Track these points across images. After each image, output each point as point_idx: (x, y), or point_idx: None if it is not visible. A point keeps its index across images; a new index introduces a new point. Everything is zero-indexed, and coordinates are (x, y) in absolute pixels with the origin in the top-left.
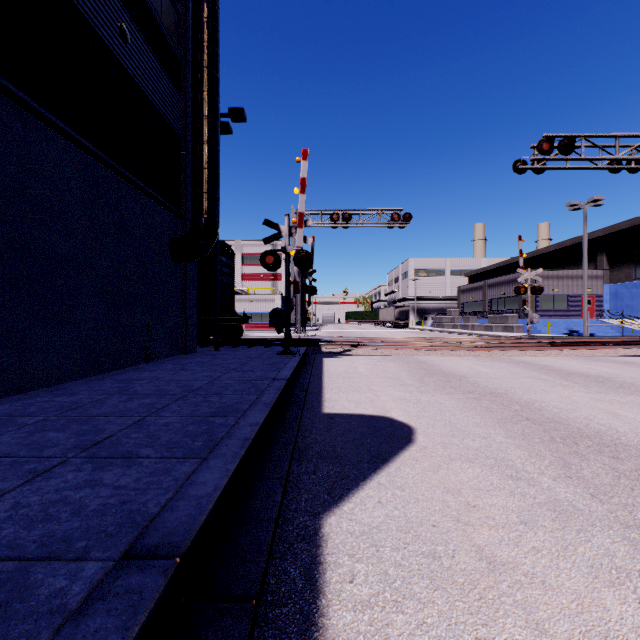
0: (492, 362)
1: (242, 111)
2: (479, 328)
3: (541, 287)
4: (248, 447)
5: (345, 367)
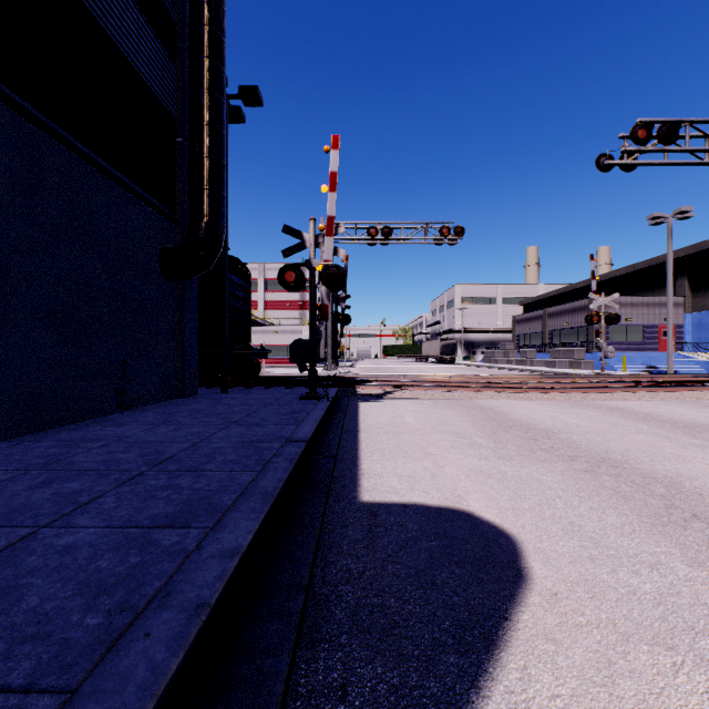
0: (576, 408)
1: (256, 90)
2: (539, 364)
3: (618, 315)
4: (194, 638)
5: (388, 416)
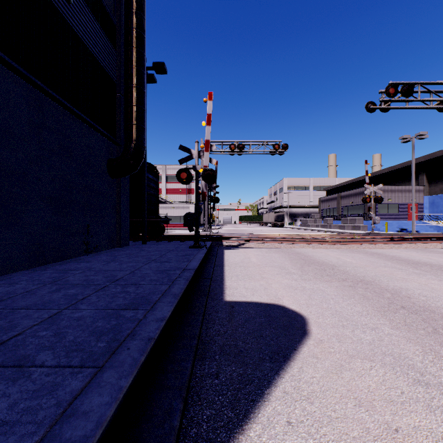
0: (352, 253)
1: (163, 64)
2: (335, 227)
3: (381, 197)
4: (150, 350)
5: (241, 257)
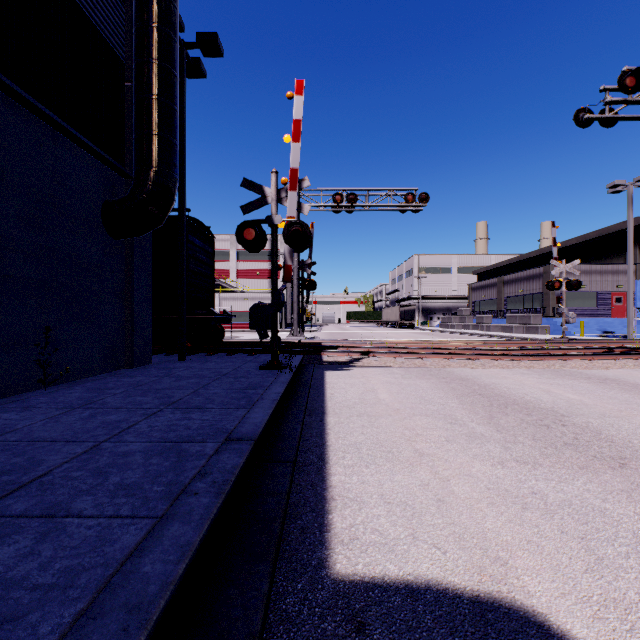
0: (564, 379)
1: (215, 37)
2: (495, 329)
3: (579, 281)
4: None
5: (358, 390)
